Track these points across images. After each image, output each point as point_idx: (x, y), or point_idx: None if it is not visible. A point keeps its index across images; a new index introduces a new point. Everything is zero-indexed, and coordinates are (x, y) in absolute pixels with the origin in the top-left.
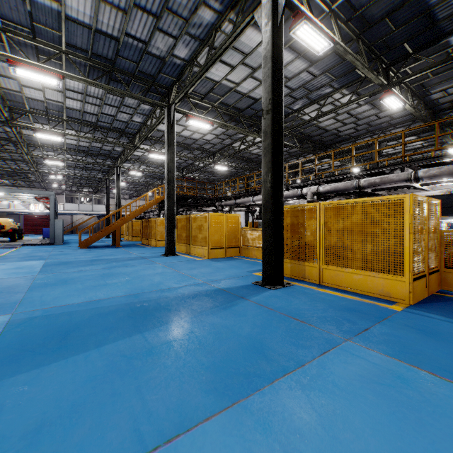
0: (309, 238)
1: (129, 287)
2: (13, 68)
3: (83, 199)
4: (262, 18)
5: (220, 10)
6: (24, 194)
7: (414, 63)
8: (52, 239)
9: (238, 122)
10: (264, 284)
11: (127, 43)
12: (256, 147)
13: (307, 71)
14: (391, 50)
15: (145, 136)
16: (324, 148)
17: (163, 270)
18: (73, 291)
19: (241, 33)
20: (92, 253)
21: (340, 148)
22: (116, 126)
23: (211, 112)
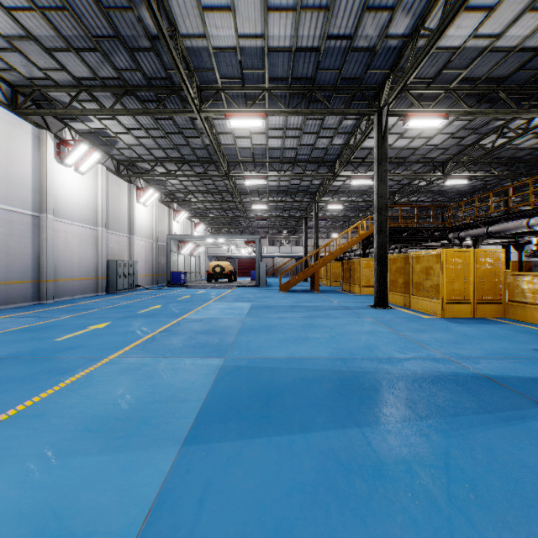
0: None
1: (333, 346)
2: (228, 121)
3: (283, 241)
4: None
5: None
6: (237, 239)
7: None
8: (257, 281)
9: (494, 102)
10: None
11: (328, 49)
12: (529, 136)
13: None
14: None
15: (347, 159)
16: None
17: (374, 327)
18: (275, 342)
19: None
20: (291, 297)
21: None
22: (314, 156)
23: (444, 100)
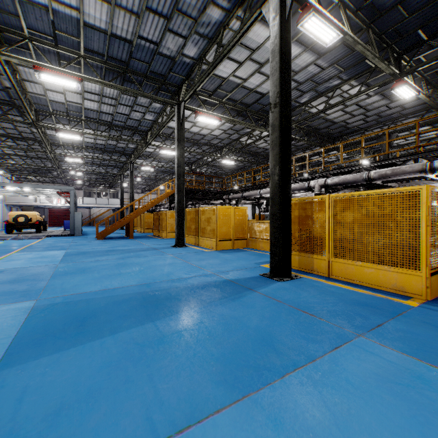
0: (318, 230)
1: (141, 276)
2: (37, 73)
3: (100, 193)
4: (269, 13)
5: (228, 8)
6: (47, 189)
7: (428, 50)
8: (72, 231)
9: (245, 117)
10: (272, 276)
11: (139, 45)
12: (263, 141)
13: (315, 64)
14: (403, 38)
15: (156, 133)
16: (332, 140)
17: (173, 260)
18: (91, 280)
19: (249, 29)
20: (108, 243)
21: (349, 140)
22: (129, 124)
23: (219, 108)
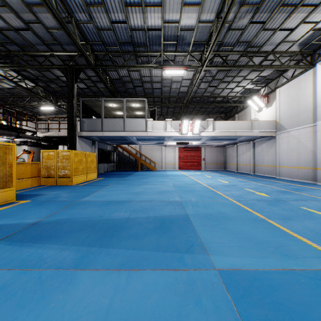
0: None
1: (29, 318)
2: None
3: None
4: None
5: None
6: None
7: None
8: None
9: None
10: None
11: None
12: None
13: None
14: None
15: None
16: None
17: None
18: None
19: None
20: None
21: None
22: None
23: None
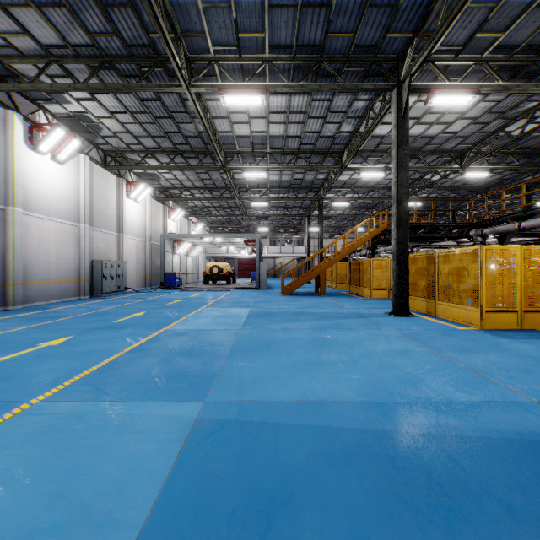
0: None
1: (360, 377)
2: (222, 97)
3: (284, 241)
4: None
5: None
6: (235, 238)
7: None
8: (257, 283)
9: (529, 78)
10: None
11: (341, 5)
12: None
13: None
14: None
15: (357, 147)
16: None
17: (404, 344)
18: (278, 370)
19: None
20: (295, 302)
21: None
22: (320, 146)
23: (471, 75)
